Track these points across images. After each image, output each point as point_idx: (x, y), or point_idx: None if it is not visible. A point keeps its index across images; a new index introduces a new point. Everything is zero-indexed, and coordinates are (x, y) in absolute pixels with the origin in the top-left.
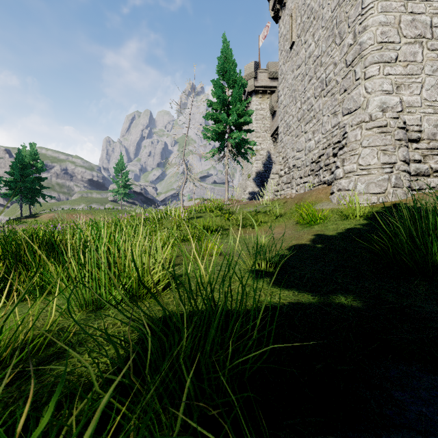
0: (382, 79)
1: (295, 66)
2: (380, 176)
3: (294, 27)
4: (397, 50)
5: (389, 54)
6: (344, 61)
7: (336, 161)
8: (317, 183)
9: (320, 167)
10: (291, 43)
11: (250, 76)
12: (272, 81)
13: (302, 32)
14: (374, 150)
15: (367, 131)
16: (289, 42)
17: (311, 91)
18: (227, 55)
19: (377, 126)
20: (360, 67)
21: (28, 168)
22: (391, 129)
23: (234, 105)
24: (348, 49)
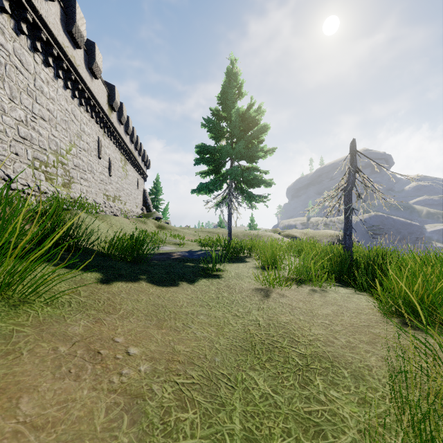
0: None
1: None
2: None
3: None
4: None
5: None
6: None
7: None
8: None
9: None
10: None
11: None
12: None
13: None
14: None
15: None
16: None
17: None
18: None
19: None
20: None
21: None
22: None
23: None
24: None
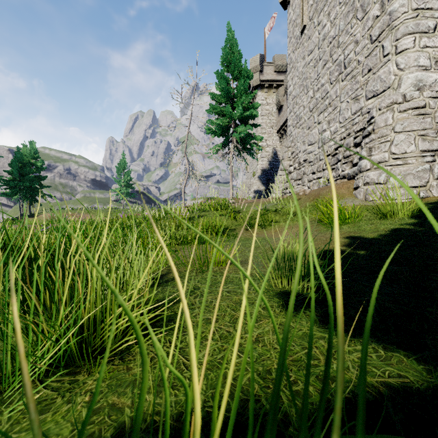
0: (418, 52)
1: (306, 52)
2: (420, 166)
3: (305, 9)
4: (436, 18)
5: (427, 23)
6: (368, 37)
7: (358, 152)
8: (335, 178)
9: (338, 160)
10: (302, 27)
11: (256, 69)
12: (278, 75)
13: (314, 13)
14: (411, 135)
15: (401, 114)
16: (299, 27)
17: (326, 76)
18: (232, 45)
19: (413, 108)
20: (389, 40)
21: (27, 166)
22: (430, 111)
23: (239, 98)
24: (373, 22)
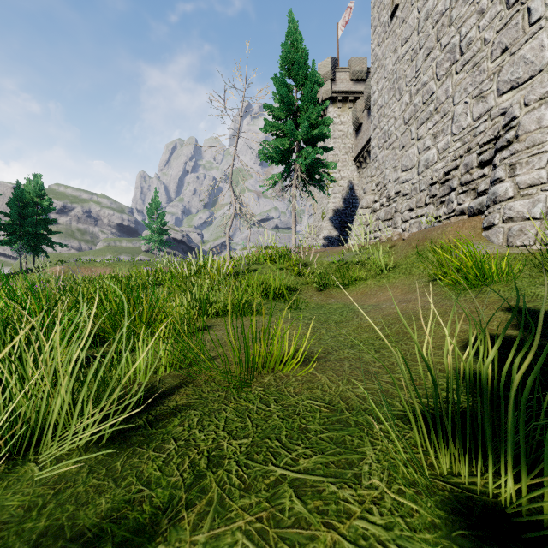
0: None
1: (399, 42)
2: None
3: None
4: None
5: None
6: (502, 0)
7: (487, 174)
8: (446, 215)
9: (451, 188)
10: (393, 8)
11: (326, 77)
12: (356, 84)
13: None
14: None
15: None
16: (388, 9)
17: (430, 71)
18: (295, 41)
19: None
20: None
21: (30, 206)
22: None
23: (304, 112)
24: None
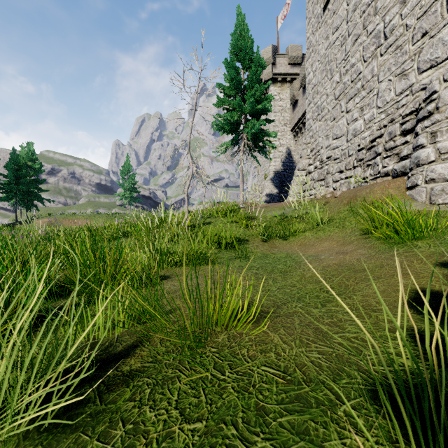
0: None
1: (330, 30)
2: None
3: None
4: None
5: None
6: None
7: (409, 141)
8: (372, 176)
9: (376, 153)
10: (325, 2)
11: (268, 62)
12: (293, 68)
13: None
14: None
15: None
16: (321, 3)
17: (358, 54)
18: (242, 31)
19: None
20: None
21: (23, 168)
22: None
23: (250, 90)
24: None
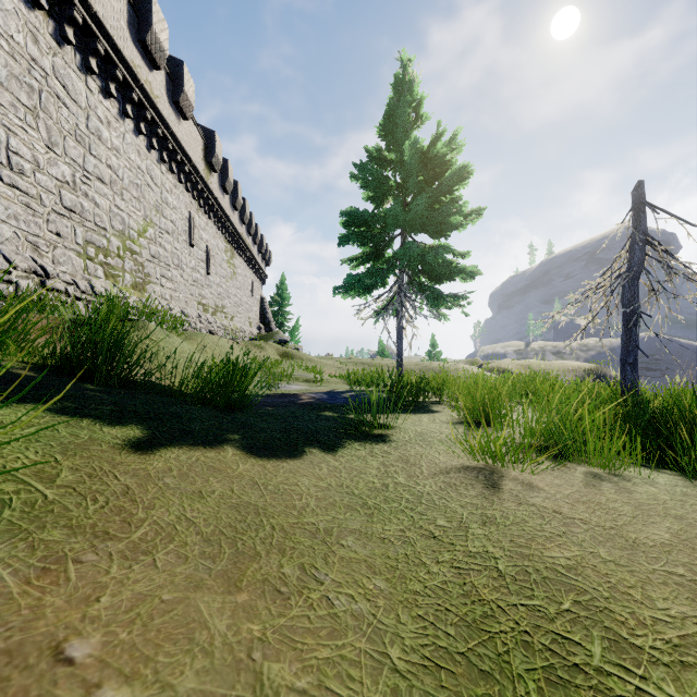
0: None
1: None
2: None
3: None
4: None
5: None
6: None
7: None
8: None
9: None
10: None
11: None
12: None
13: None
14: None
15: None
16: None
17: None
18: None
19: None
20: None
21: None
22: None
23: None
24: None
